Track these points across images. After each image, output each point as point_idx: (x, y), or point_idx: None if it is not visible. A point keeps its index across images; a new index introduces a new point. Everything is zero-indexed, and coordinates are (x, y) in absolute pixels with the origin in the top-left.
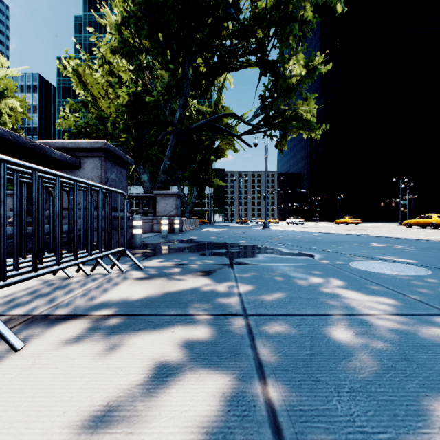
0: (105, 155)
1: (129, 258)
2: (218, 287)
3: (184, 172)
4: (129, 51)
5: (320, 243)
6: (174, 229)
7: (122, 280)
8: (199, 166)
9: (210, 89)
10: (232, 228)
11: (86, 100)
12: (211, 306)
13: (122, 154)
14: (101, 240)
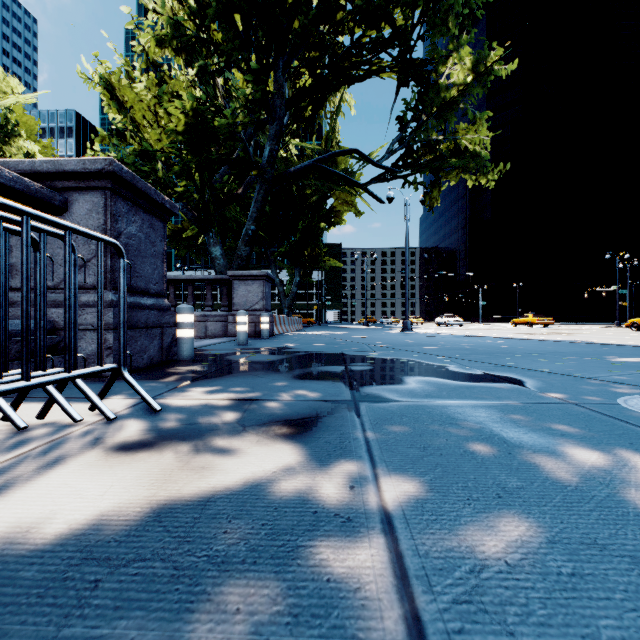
0: (112, 185)
1: (153, 383)
2: (320, 483)
3: (280, 246)
4: (187, 44)
5: (513, 354)
6: (261, 331)
7: (84, 446)
8: (303, 237)
9: (318, 116)
10: (352, 331)
11: (121, 127)
12: (284, 608)
13: (152, 190)
14: (25, 348)
